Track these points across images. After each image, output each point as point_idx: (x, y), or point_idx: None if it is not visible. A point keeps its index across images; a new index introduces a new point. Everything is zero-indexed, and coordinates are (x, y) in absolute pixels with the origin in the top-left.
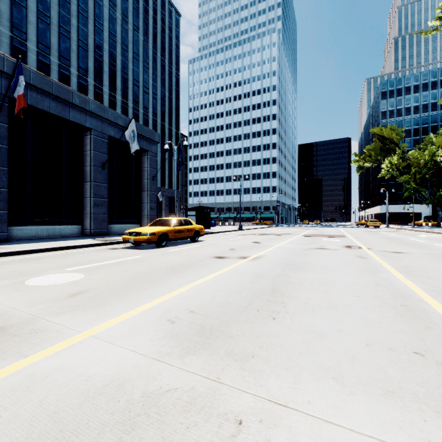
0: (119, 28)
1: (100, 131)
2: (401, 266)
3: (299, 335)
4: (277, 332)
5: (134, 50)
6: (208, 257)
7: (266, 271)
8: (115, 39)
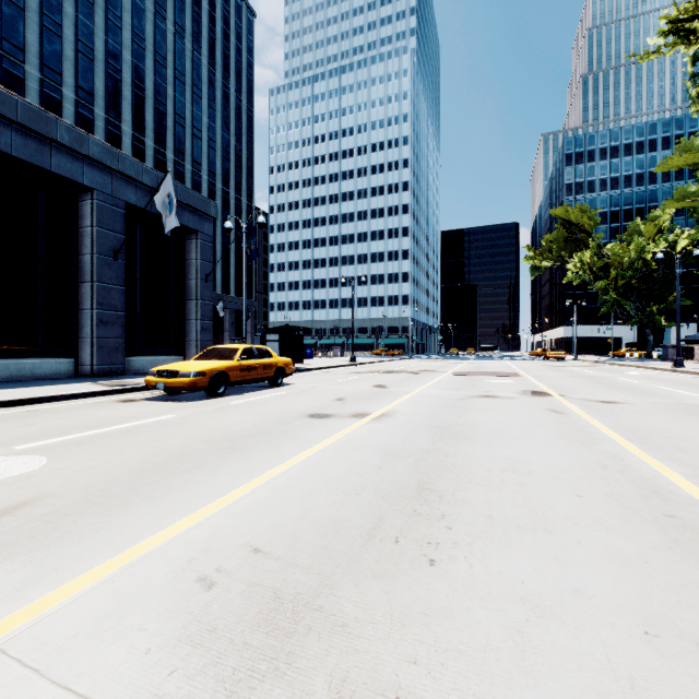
0: (149, 27)
1: (110, 194)
2: (627, 429)
3: (493, 611)
4: (444, 605)
5: (176, 65)
6: (297, 416)
7: (402, 442)
8: (143, 45)
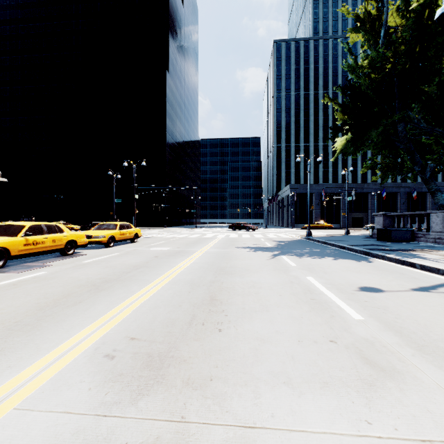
0: None
1: None
2: None
3: None
4: None
5: None
6: None
7: None
8: None
